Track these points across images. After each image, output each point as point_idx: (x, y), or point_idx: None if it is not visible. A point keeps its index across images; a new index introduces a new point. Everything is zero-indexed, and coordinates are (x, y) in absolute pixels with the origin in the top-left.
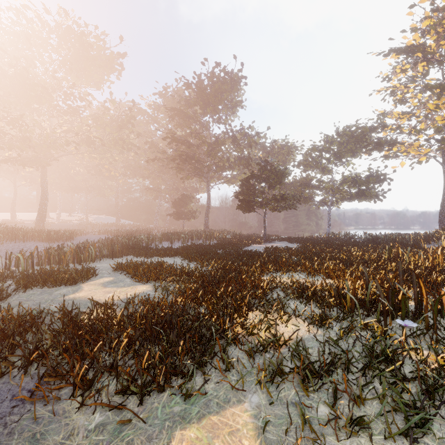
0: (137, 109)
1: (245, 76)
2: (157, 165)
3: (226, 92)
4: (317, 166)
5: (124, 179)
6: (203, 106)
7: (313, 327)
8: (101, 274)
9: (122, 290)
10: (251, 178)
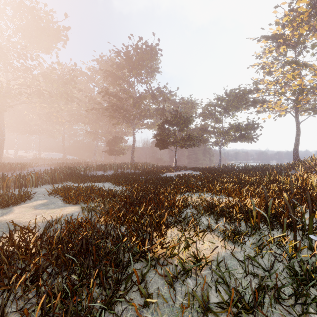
0: (79, 71)
1: (161, 49)
2: (95, 114)
3: (147, 60)
4: (212, 117)
5: (69, 124)
6: (129, 69)
7: (227, 243)
8: (37, 198)
9: (51, 211)
10: (165, 123)
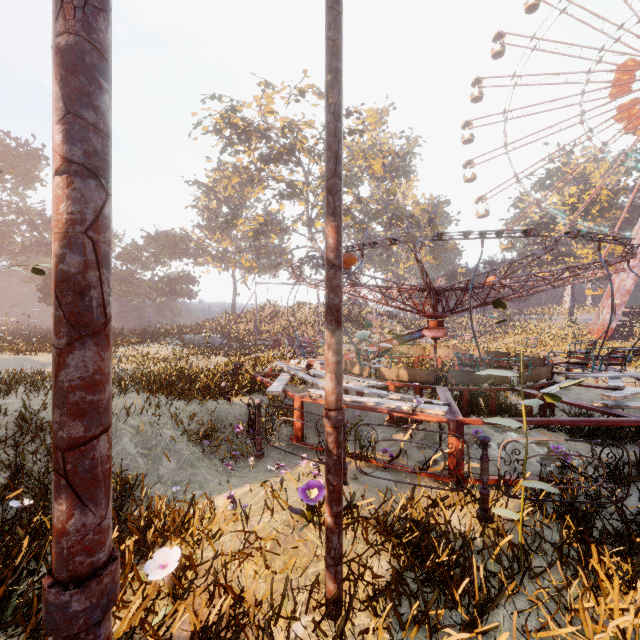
0: None
1: (47, 157)
2: None
3: (18, 165)
4: (137, 262)
5: None
6: None
7: None
8: None
9: None
10: None
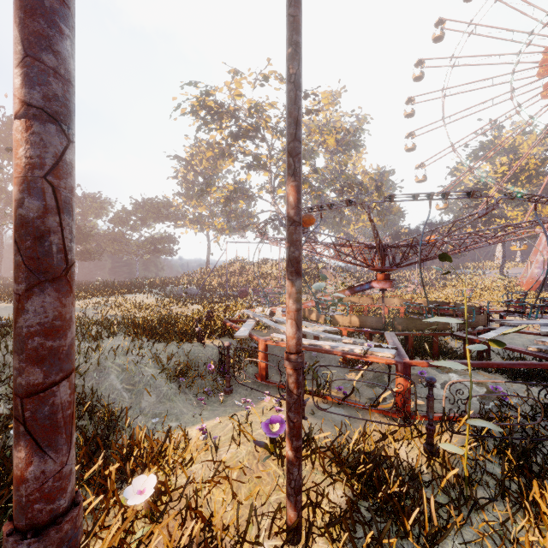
0: None
1: None
2: None
3: None
4: (126, 225)
5: None
6: None
7: None
8: None
9: None
10: None
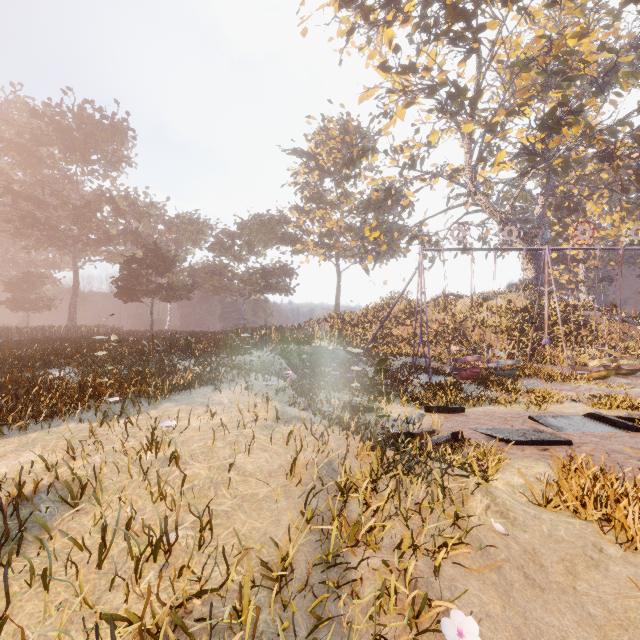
0: None
1: (133, 129)
2: None
3: (104, 141)
4: (229, 253)
5: None
6: (65, 150)
7: None
8: None
9: None
10: (133, 262)
